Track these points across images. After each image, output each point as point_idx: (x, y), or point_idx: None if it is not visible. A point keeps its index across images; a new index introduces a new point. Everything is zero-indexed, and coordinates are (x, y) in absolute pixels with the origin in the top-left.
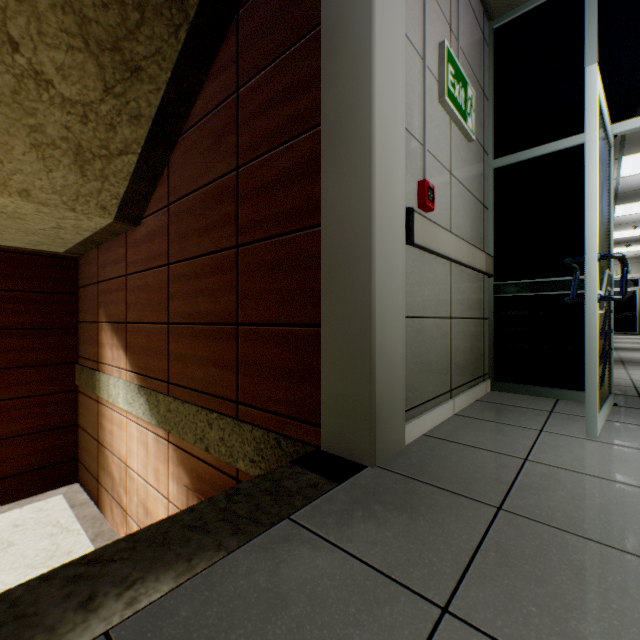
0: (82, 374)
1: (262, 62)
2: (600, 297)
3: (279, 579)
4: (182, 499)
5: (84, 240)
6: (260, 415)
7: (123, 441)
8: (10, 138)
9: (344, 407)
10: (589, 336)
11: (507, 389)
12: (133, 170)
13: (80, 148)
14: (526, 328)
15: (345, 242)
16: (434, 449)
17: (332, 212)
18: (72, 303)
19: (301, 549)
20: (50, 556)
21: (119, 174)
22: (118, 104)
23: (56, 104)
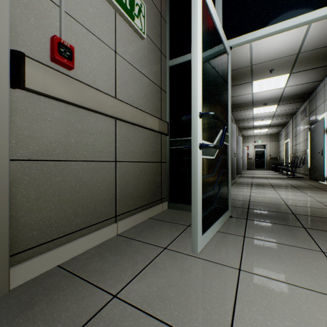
0: None
1: None
2: (201, 145)
3: None
4: None
5: None
6: None
7: None
8: None
9: None
10: (194, 175)
11: (176, 207)
12: None
13: None
14: (186, 168)
15: None
16: (38, 290)
17: None
18: None
19: None
20: None
21: None
22: None
23: None
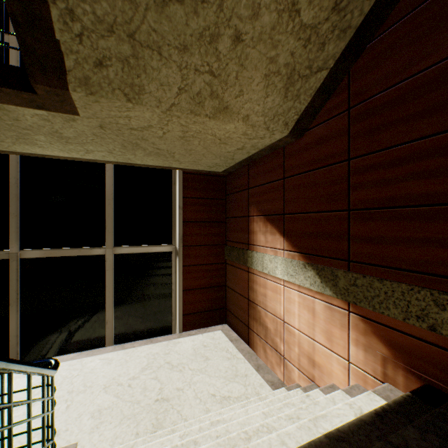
0: (232, 252)
1: None
2: None
3: None
4: (373, 366)
5: (245, 159)
6: None
7: (279, 303)
8: (254, 72)
9: None
10: None
11: None
12: (319, 86)
13: (292, 72)
14: None
15: None
16: None
17: None
18: (223, 205)
19: None
20: (234, 374)
21: (307, 91)
22: (336, 20)
23: (293, 32)
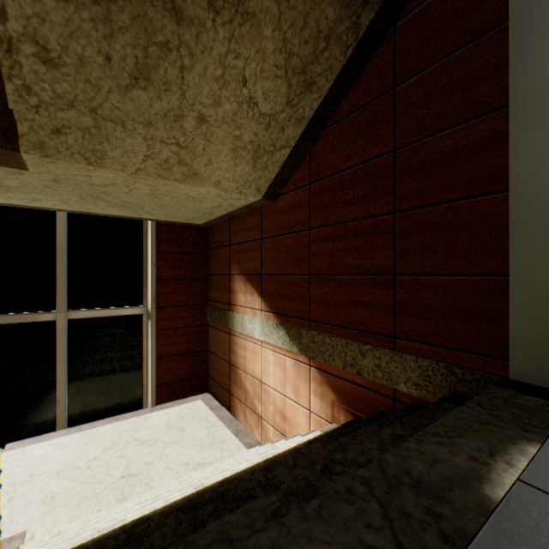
0: (213, 313)
1: (426, 62)
2: None
3: None
4: (326, 411)
5: (225, 214)
6: (423, 348)
7: (257, 364)
8: (221, 146)
9: (543, 344)
10: None
11: None
12: (285, 159)
13: (258, 148)
14: None
15: (544, 203)
16: None
17: (525, 179)
18: (204, 261)
19: None
20: (212, 442)
21: (275, 164)
22: (291, 112)
23: (254, 118)
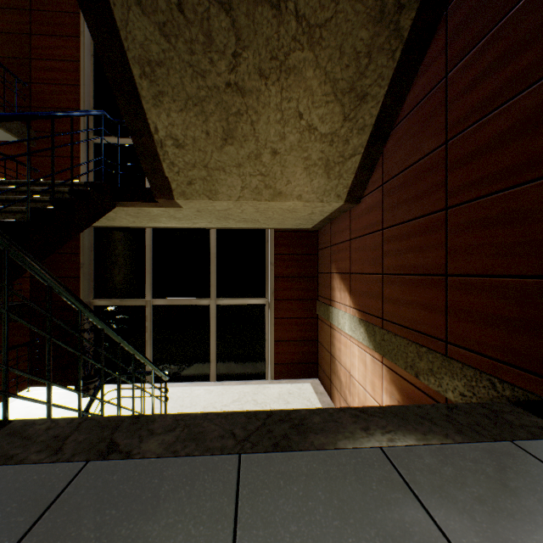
0: (320, 307)
1: (472, 41)
2: None
3: (505, 476)
4: None
5: (323, 219)
6: (470, 356)
7: (347, 357)
8: (295, 168)
9: None
10: None
11: None
12: (357, 166)
13: (327, 162)
14: None
15: None
16: None
17: None
18: (314, 260)
19: (527, 467)
20: None
21: (348, 171)
22: (350, 125)
23: (317, 140)
